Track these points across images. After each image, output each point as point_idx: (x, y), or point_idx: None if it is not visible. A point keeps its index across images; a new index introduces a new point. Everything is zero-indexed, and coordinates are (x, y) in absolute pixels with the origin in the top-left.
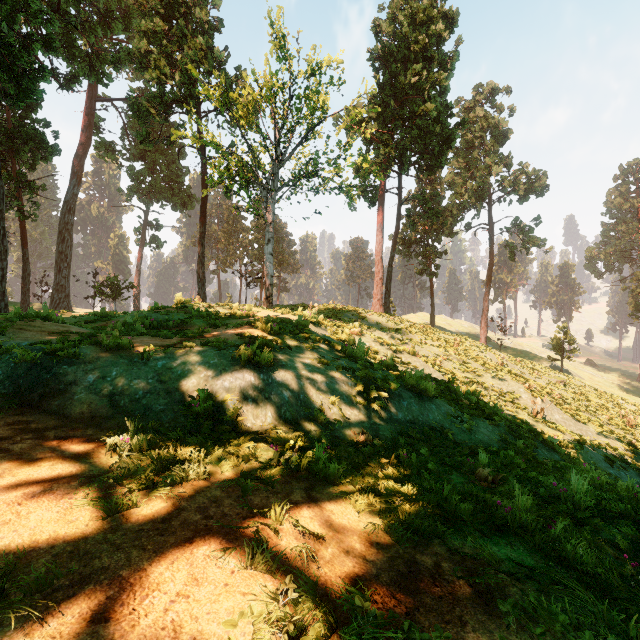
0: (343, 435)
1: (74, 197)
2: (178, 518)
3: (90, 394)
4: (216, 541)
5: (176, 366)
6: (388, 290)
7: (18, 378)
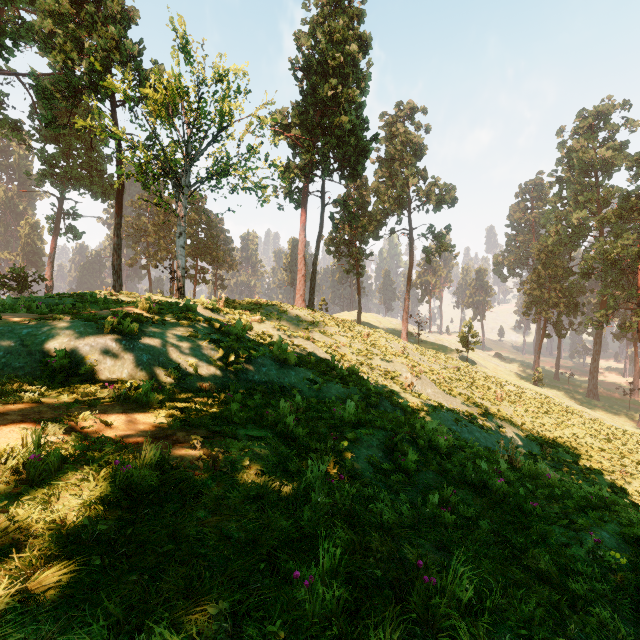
0: (191, 387)
1: None
2: (1, 418)
3: None
4: (25, 426)
5: (41, 333)
6: (313, 287)
7: None
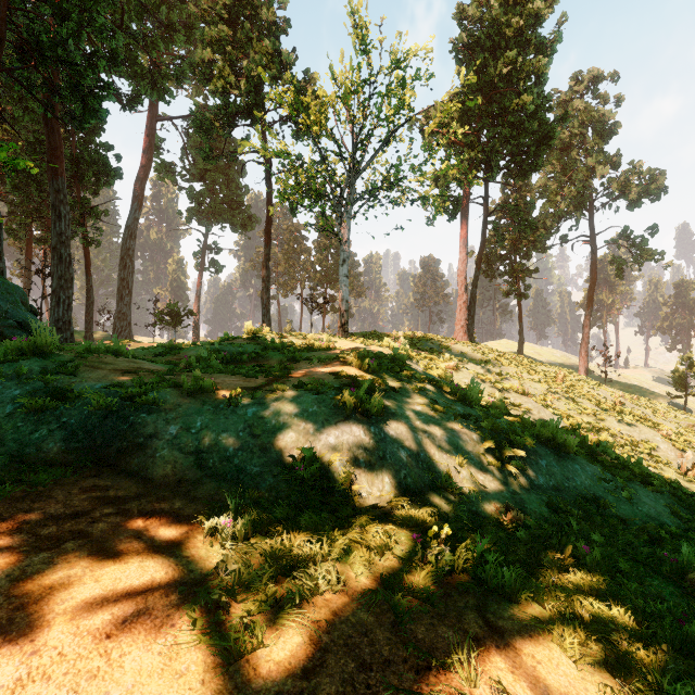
0: (482, 510)
1: (135, 222)
2: (324, 668)
3: (173, 450)
4: None
5: (269, 415)
6: (472, 315)
7: (92, 429)
